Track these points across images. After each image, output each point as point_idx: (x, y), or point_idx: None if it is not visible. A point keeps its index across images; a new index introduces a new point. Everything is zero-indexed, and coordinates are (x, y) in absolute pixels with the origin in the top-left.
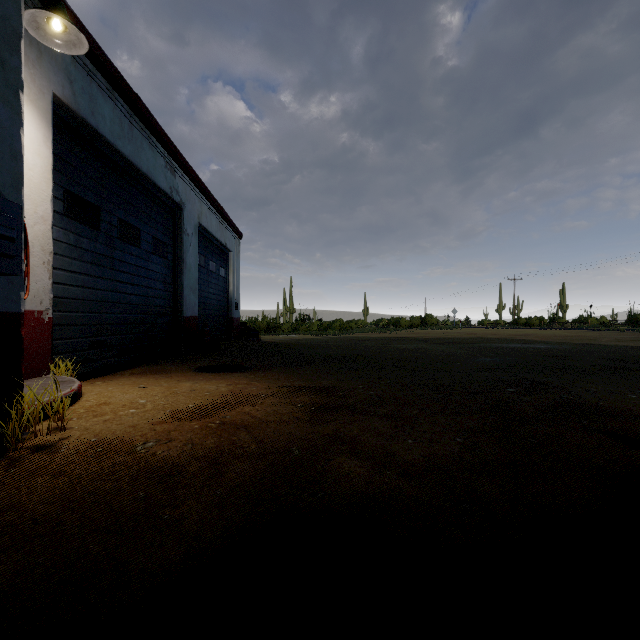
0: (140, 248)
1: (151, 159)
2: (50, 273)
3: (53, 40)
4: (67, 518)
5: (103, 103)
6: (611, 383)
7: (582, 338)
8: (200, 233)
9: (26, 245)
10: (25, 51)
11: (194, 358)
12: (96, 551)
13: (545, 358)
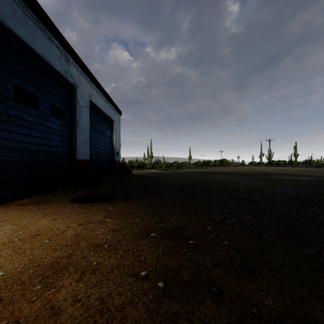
0: (38, 110)
1: (46, 46)
2: None
3: None
4: None
5: None
6: None
7: (320, 172)
8: (92, 107)
9: None
10: None
11: (79, 188)
12: None
13: None
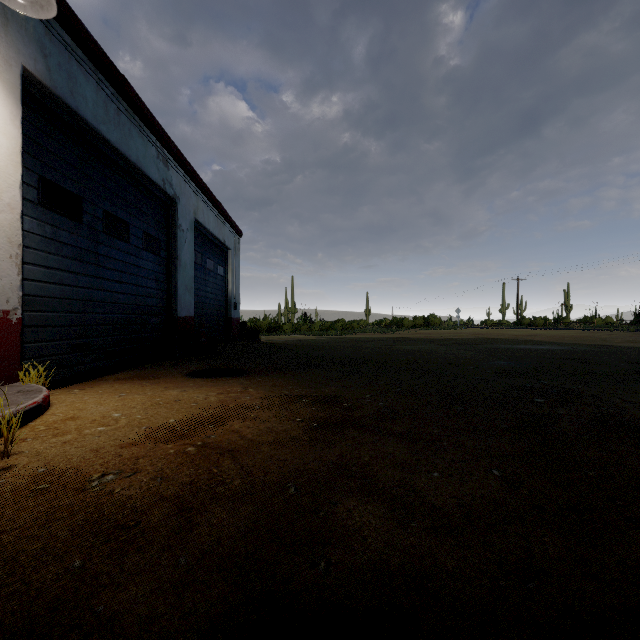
0: (129, 243)
1: (141, 148)
2: (19, 268)
3: (16, 0)
4: None
5: (84, 83)
6: None
7: (592, 339)
8: (197, 229)
9: None
10: None
11: (188, 361)
12: None
13: (563, 361)
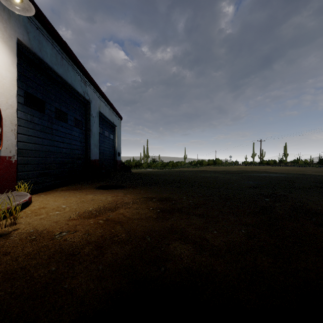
0: (67, 123)
1: (73, 76)
2: (15, 136)
3: (15, 7)
4: (3, 286)
5: (46, 45)
6: (321, 196)
7: (297, 171)
8: (100, 116)
9: (0, 120)
10: (1, 14)
11: (96, 181)
12: (16, 313)
13: (281, 181)
